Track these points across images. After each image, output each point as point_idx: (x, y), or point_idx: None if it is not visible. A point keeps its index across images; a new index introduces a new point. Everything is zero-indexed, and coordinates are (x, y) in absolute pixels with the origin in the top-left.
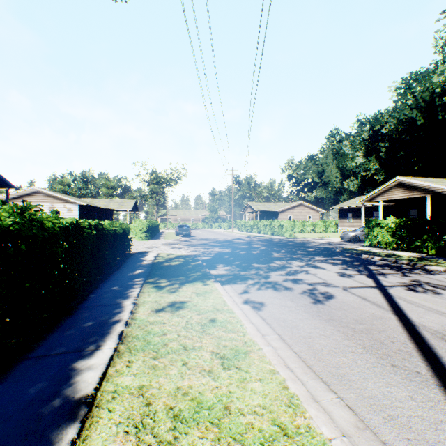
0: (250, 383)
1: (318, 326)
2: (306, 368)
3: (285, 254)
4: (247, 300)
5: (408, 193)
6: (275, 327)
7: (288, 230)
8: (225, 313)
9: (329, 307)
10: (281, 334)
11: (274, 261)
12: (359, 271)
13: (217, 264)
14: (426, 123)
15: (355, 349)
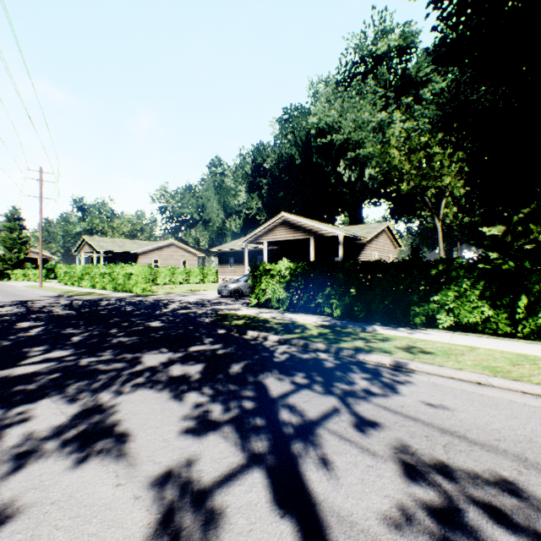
0: None
1: None
2: None
3: (69, 351)
4: None
5: (294, 233)
6: None
7: (140, 281)
8: None
9: None
10: None
11: None
12: (244, 429)
13: None
14: (303, 165)
15: None
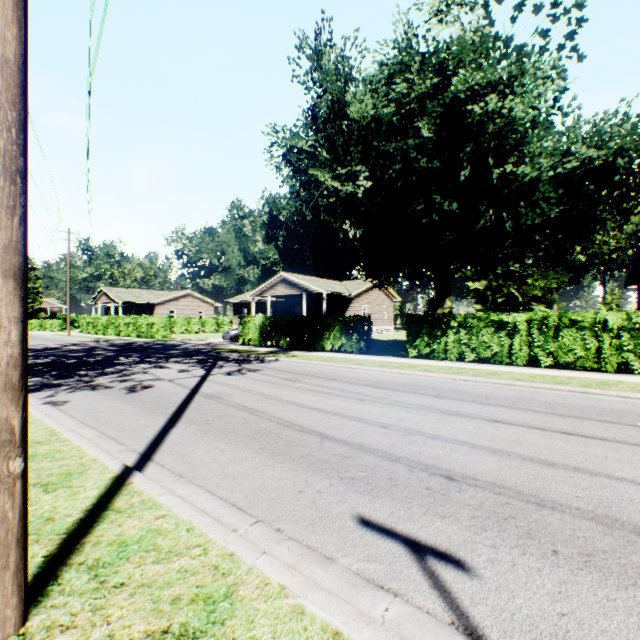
0: None
1: (116, 405)
2: (83, 425)
3: (137, 358)
4: (50, 401)
5: (291, 290)
6: (72, 412)
7: (161, 329)
8: None
9: (141, 393)
10: (74, 415)
11: (114, 367)
12: (204, 366)
13: None
14: (314, 220)
15: (135, 410)
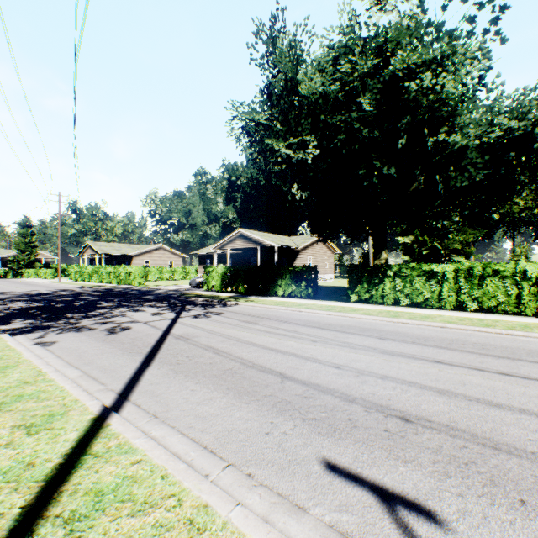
0: (12, 375)
1: (98, 346)
2: (68, 365)
3: (117, 302)
4: (40, 342)
5: (247, 244)
6: (58, 352)
7: (137, 277)
8: (5, 351)
9: (119, 335)
10: (60, 355)
11: (97, 310)
12: (174, 310)
13: (15, 319)
14: (267, 185)
15: (114, 351)
